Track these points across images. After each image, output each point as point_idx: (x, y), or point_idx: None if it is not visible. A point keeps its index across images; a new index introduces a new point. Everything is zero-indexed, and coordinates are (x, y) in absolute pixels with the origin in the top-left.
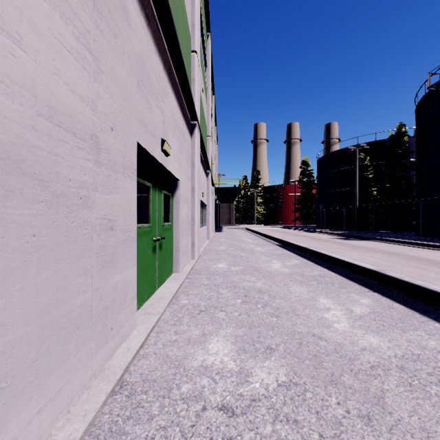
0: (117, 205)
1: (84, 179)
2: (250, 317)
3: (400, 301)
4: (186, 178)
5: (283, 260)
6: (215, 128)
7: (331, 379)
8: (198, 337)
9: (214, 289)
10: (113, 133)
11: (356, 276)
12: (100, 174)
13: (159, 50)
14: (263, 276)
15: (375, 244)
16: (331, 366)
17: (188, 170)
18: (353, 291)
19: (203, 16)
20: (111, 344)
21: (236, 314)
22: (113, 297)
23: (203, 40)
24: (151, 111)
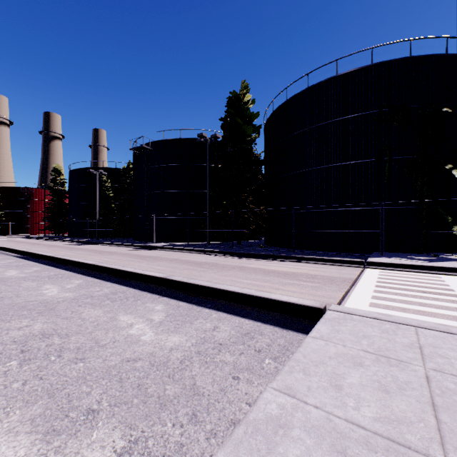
0: None
1: None
2: None
3: (56, 266)
4: None
5: None
6: None
7: None
8: None
9: None
10: None
11: (49, 262)
12: None
13: None
14: None
15: (93, 246)
16: None
17: None
18: (35, 267)
19: None
20: None
21: None
22: None
23: None
24: None
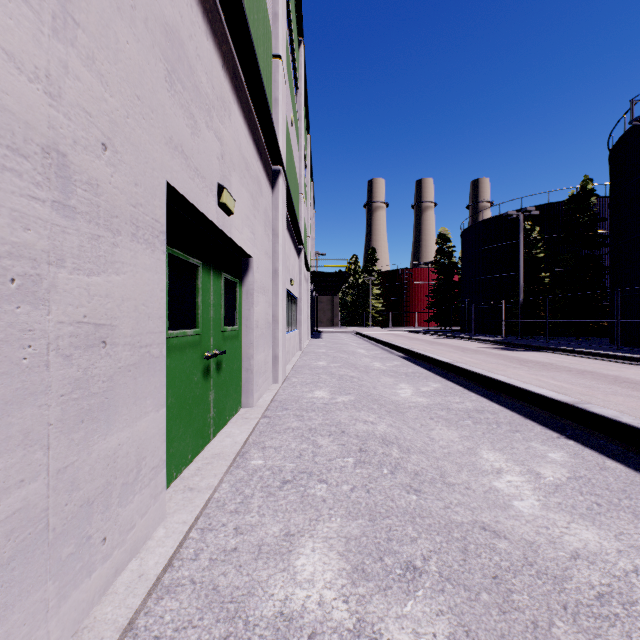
0: (117, 297)
1: (24, 239)
2: (371, 494)
3: (614, 456)
4: (264, 255)
5: (416, 384)
6: (311, 185)
7: (536, 637)
8: (277, 542)
9: (307, 438)
10: (106, 155)
11: (533, 411)
12: (70, 231)
13: (214, 32)
14: (387, 410)
15: (552, 357)
16: (528, 601)
17: (267, 242)
18: (533, 438)
19: (292, 10)
20: (101, 570)
21: (345, 488)
22: (106, 477)
23: (293, 46)
24: (197, 133)
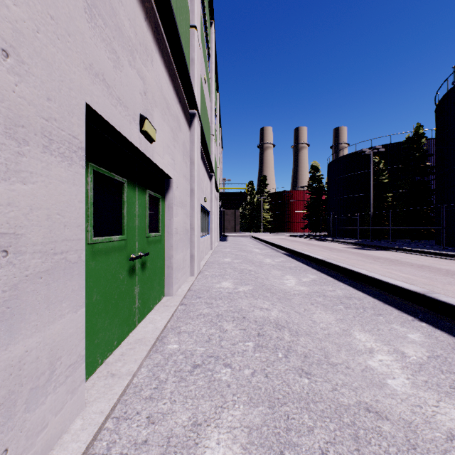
0: (23, 206)
1: None
2: (269, 379)
3: None
4: (183, 177)
5: (298, 275)
6: (219, 130)
7: None
8: (185, 433)
9: (215, 323)
10: (8, 62)
11: (389, 297)
12: None
13: None
14: (278, 298)
15: (396, 255)
16: None
17: (185, 167)
18: (393, 320)
19: None
20: None
21: (247, 373)
22: (8, 387)
23: (206, 25)
24: (120, 67)
